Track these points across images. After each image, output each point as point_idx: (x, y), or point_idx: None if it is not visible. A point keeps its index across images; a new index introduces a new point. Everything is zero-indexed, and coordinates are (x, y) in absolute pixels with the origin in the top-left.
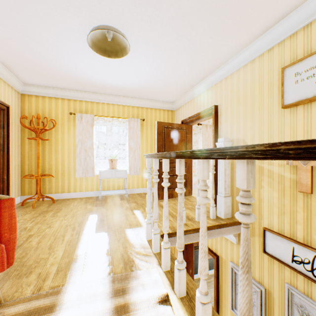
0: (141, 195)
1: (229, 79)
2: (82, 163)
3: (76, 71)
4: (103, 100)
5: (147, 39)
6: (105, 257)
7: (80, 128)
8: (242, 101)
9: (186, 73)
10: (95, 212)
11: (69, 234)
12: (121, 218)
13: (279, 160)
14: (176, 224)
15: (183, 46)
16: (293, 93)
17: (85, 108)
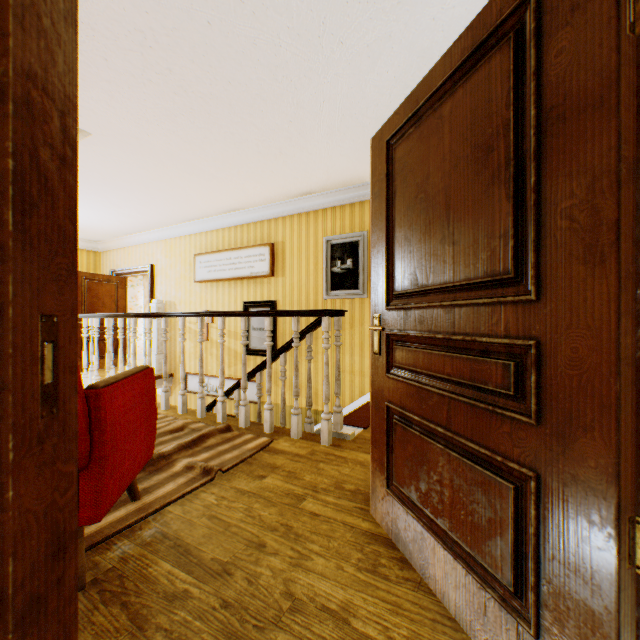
0: None
1: (165, 244)
2: None
3: None
4: None
5: None
6: None
7: None
8: (174, 268)
9: (118, 225)
10: None
11: None
12: None
13: (195, 320)
14: None
15: (113, 212)
16: (199, 274)
17: None
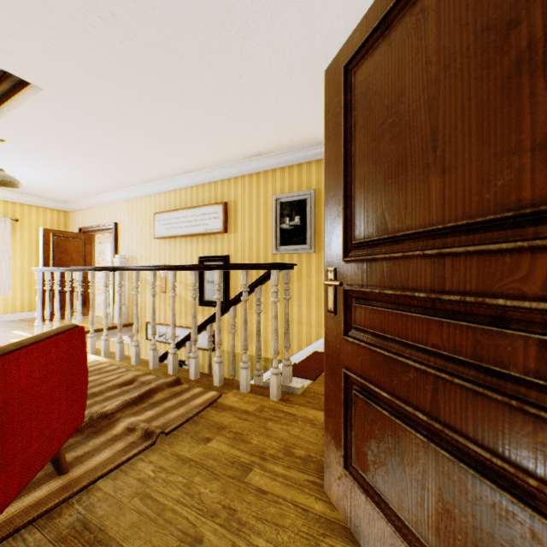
0: (15, 321)
1: (128, 204)
2: None
3: None
4: None
5: (36, 162)
6: None
7: None
8: (136, 226)
9: (83, 186)
10: None
11: None
12: None
13: None
14: None
15: (77, 173)
16: (159, 231)
17: None
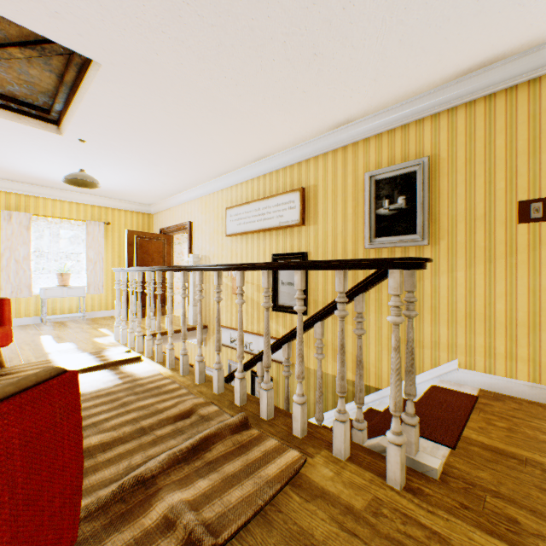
0: (106, 318)
1: (201, 201)
2: (11, 278)
3: (15, 166)
4: (46, 194)
5: (116, 163)
6: (78, 350)
7: (9, 231)
8: (208, 224)
9: (161, 186)
10: (45, 334)
11: (27, 347)
12: (84, 334)
13: (226, 273)
14: (145, 332)
15: (152, 172)
16: (230, 228)
17: (16, 203)
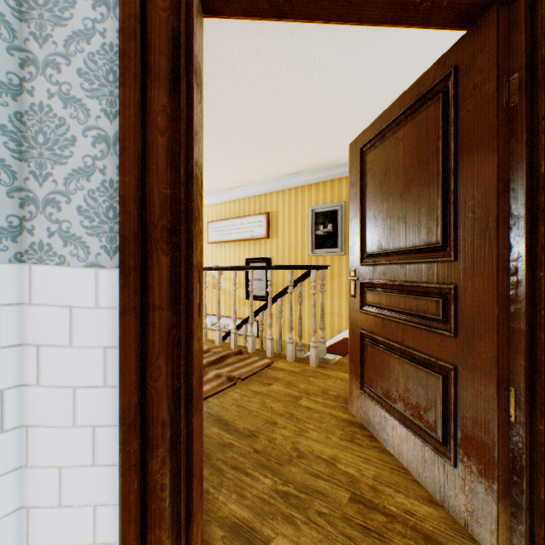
0: None
1: None
2: None
3: None
4: None
5: None
6: None
7: None
8: None
9: None
10: None
11: None
12: None
13: (208, 272)
14: None
15: None
16: (211, 237)
17: None
